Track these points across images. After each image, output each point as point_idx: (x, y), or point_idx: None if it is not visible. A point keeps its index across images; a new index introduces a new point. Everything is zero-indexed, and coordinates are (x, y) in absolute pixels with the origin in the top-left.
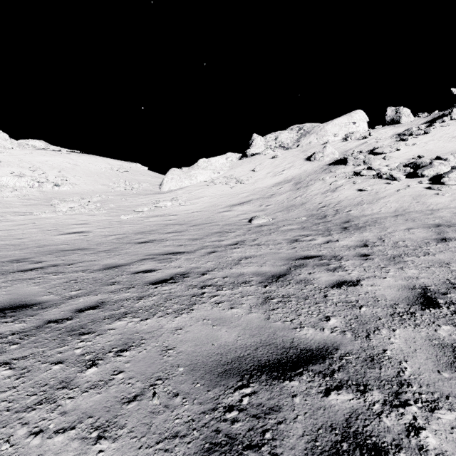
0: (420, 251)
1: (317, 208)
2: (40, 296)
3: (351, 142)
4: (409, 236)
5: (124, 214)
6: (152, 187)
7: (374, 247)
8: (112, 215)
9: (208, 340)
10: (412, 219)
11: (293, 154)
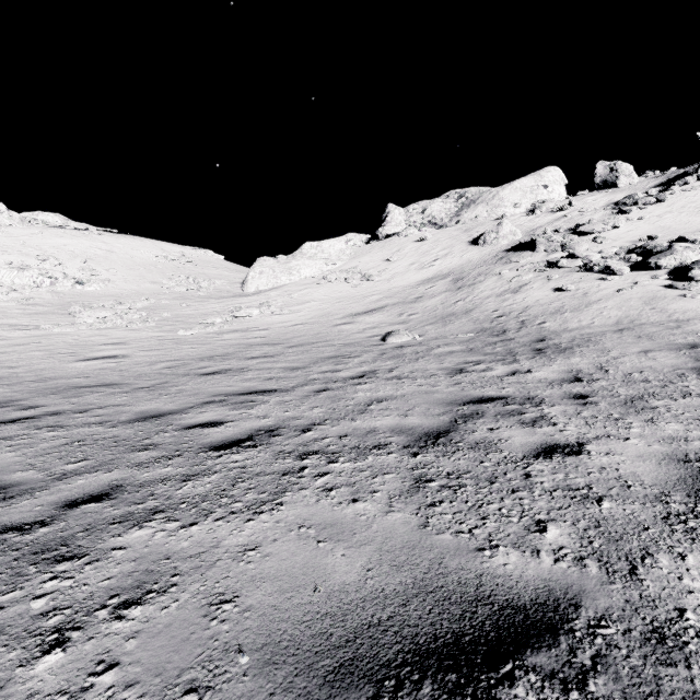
0: (673, 389)
1: (490, 318)
2: (11, 473)
3: (541, 215)
4: (648, 363)
5: (184, 327)
6: (231, 285)
7: (593, 382)
8: (166, 330)
9: (307, 577)
10: (648, 335)
11: (450, 236)
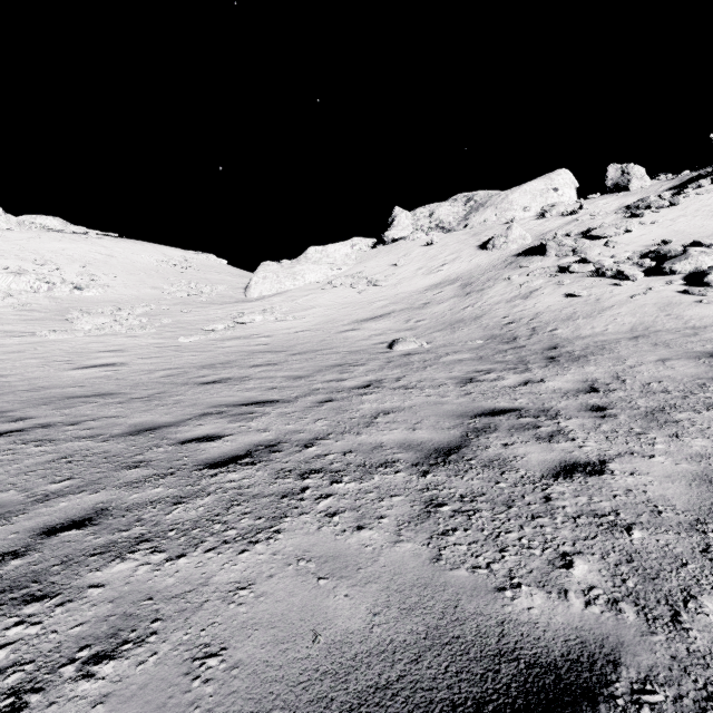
0: (695, 400)
1: (500, 325)
2: None
3: (551, 219)
4: (666, 372)
5: (185, 334)
6: (233, 291)
7: (610, 393)
8: (166, 336)
9: (305, 624)
10: (665, 343)
11: (458, 240)
